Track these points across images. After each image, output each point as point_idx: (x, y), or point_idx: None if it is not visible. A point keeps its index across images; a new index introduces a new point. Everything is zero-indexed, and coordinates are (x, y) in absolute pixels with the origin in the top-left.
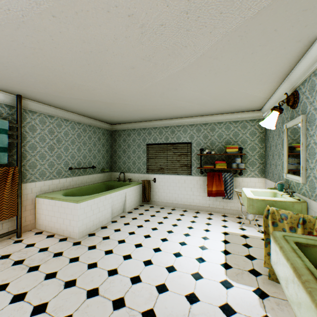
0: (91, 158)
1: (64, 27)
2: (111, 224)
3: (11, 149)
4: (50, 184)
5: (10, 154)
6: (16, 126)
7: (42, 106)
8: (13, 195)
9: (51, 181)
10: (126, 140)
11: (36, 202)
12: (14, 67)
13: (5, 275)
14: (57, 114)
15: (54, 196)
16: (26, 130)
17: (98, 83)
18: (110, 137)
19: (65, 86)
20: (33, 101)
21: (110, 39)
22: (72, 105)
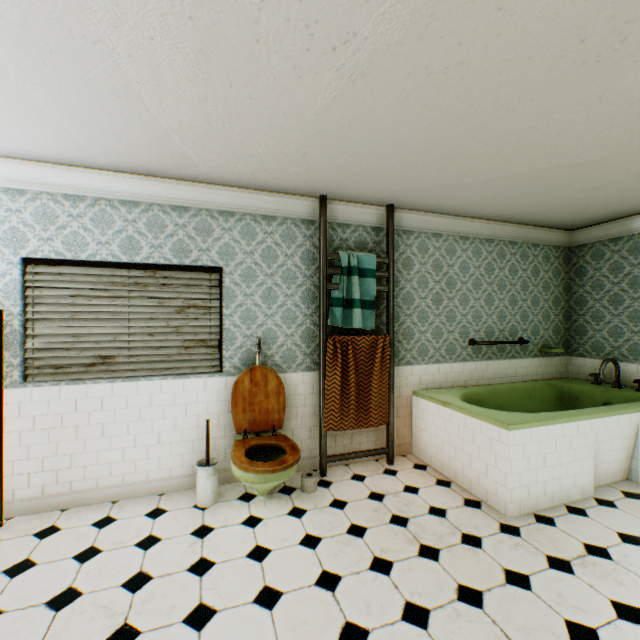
0: (514, 320)
1: None
2: (597, 509)
3: (378, 304)
4: (433, 373)
5: (376, 313)
6: (385, 261)
7: (422, 217)
8: (382, 386)
9: (436, 366)
10: (620, 269)
11: (413, 405)
12: (394, 145)
13: (382, 539)
14: (447, 228)
15: (446, 399)
16: (397, 268)
17: (586, 102)
18: (563, 266)
19: (481, 152)
20: (409, 212)
21: None
22: (481, 200)
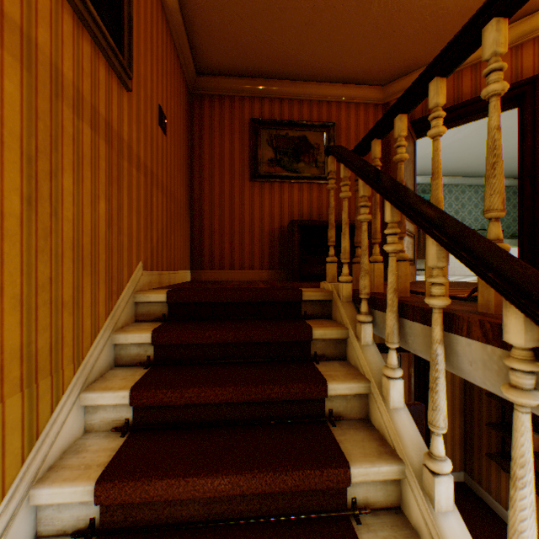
0: None
1: (480, 132)
2: None
3: None
4: None
5: None
6: None
7: (449, 179)
8: None
9: None
10: None
11: None
12: (443, 159)
13: None
14: (460, 182)
15: None
16: None
17: (503, 146)
18: None
19: (473, 158)
20: (443, 177)
21: (509, 124)
22: (476, 171)
